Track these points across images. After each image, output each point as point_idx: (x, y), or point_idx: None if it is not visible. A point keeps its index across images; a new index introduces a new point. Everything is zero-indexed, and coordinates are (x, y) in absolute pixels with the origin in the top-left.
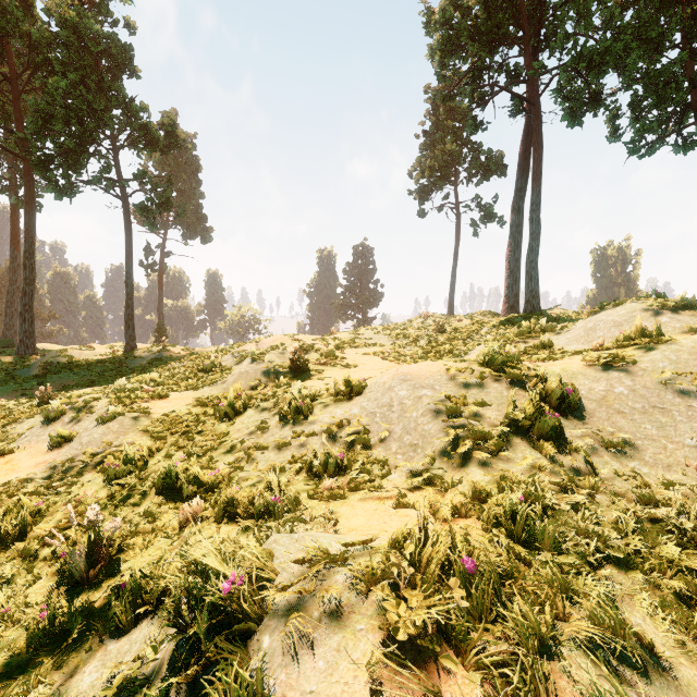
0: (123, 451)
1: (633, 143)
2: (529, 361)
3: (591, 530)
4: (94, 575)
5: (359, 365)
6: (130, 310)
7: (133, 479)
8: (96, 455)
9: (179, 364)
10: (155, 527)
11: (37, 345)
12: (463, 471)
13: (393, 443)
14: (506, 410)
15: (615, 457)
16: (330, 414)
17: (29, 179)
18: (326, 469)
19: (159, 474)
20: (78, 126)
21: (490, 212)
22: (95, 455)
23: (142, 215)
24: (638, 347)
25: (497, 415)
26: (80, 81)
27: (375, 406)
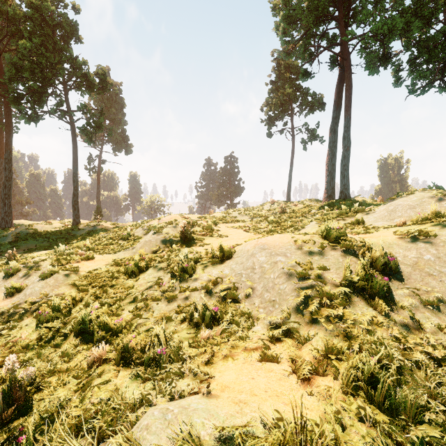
0: (52, 302)
1: (412, 85)
2: (351, 233)
3: (440, 393)
4: (8, 417)
5: (229, 235)
6: (75, 198)
7: (58, 325)
8: (35, 304)
9: (106, 234)
10: (68, 368)
11: (16, 221)
12: (314, 326)
13: (256, 299)
14: (344, 273)
15: (434, 313)
16: (208, 273)
17: (8, 110)
18: (204, 320)
19: (77, 321)
20: (40, 74)
21: (314, 134)
22: (34, 304)
23: (83, 134)
24: (435, 224)
25: (336, 277)
26: (41, 43)
27: (241, 268)
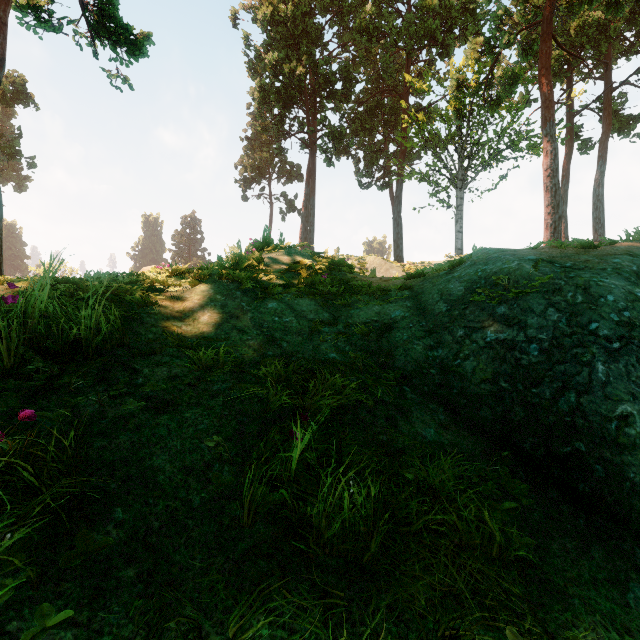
0: None
1: (358, 181)
2: None
3: None
4: None
5: None
6: None
7: None
8: None
9: None
10: None
11: None
12: None
13: None
14: None
15: None
16: None
17: None
18: None
19: None
20: None
21: (293, 206)
22: None
23: None
24: None
25: None
26: None
27: None
